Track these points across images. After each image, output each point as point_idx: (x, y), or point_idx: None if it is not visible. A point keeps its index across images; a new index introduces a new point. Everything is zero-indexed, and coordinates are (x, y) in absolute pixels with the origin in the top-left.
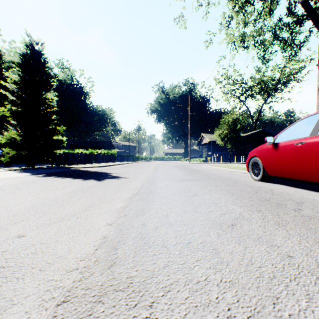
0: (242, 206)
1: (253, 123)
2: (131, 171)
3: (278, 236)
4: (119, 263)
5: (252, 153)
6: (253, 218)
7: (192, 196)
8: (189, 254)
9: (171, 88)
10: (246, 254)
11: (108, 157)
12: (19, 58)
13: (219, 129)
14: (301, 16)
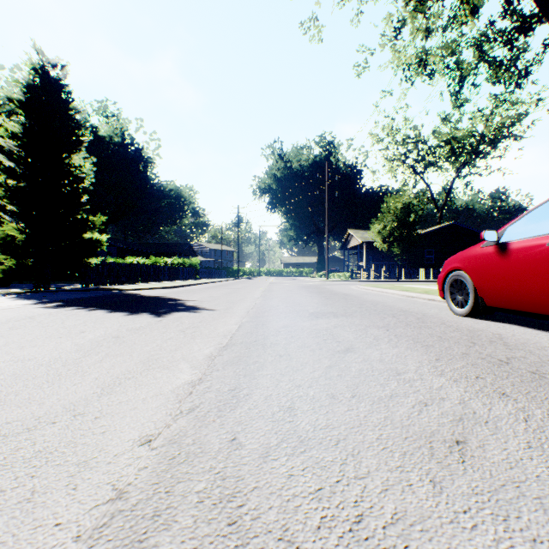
0: (458, 379)
1: (437, 211)
2: (222, 296)
3: None
4: None
5: (451, 263)
6: (500, 416)
7: (342, 351)
8: None
9: (294, 151)
10: None
11: (185, 271)
12: (20, 92)
13: (379, 222)
14: (530, 17)
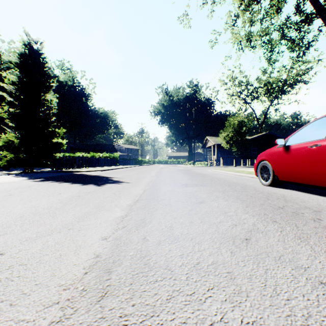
0: (254, 215)
1: (259, 125)
2: (133, 175)
3: (302, 254)
4: (111, 294)
5: (261, 157)
6: (269, 230)
7: (198, 203)
8: (199, 280)
9: (174, 90)
10: (268, 280)
11: (110, 161)
12: (17, 58)
13: (224, 132)
14: (310, 14)
